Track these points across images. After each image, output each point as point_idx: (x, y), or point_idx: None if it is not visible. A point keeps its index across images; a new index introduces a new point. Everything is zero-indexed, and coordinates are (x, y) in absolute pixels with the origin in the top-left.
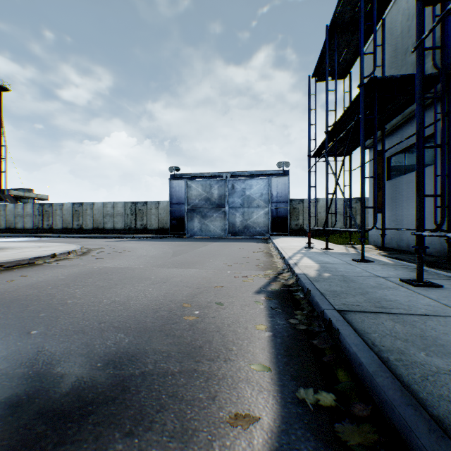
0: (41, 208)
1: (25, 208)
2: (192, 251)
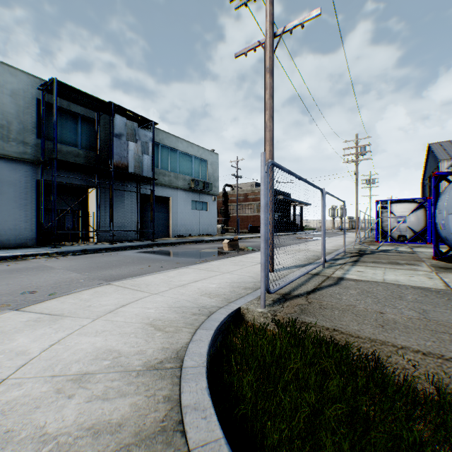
0: None
1: None
2: None
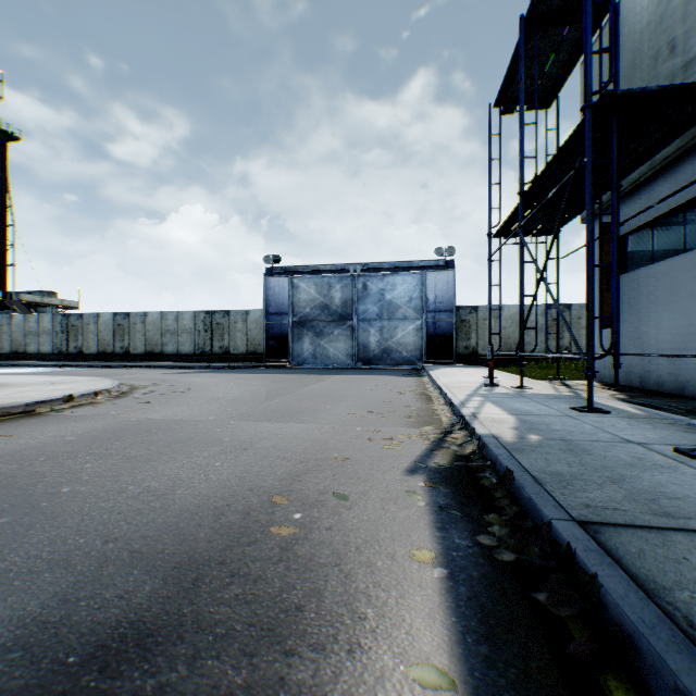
0: (66, 321)
1: (40, 321)
2: (299, 391)
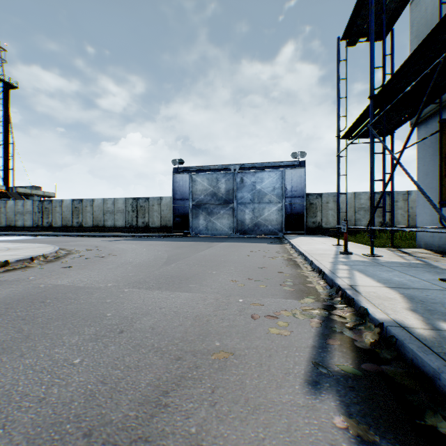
0: (41, 205)
1: (24, 205)
2: (192, 256)
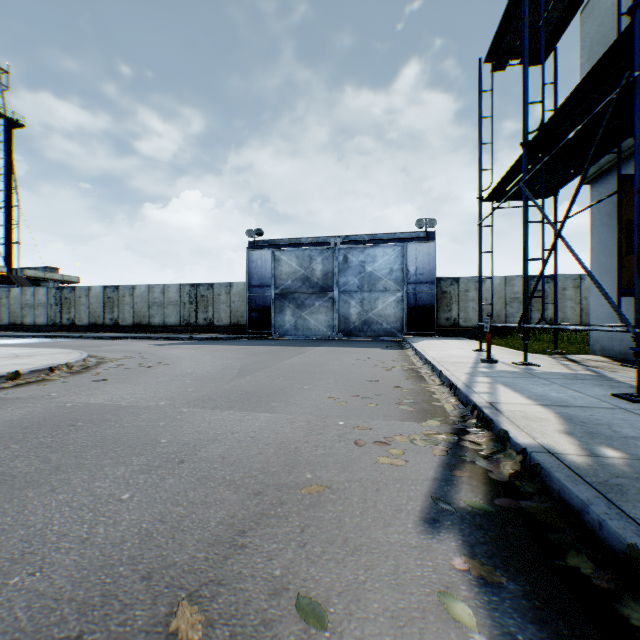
0: (60, 294)
1: (36, 294)
2: (275, 366)
